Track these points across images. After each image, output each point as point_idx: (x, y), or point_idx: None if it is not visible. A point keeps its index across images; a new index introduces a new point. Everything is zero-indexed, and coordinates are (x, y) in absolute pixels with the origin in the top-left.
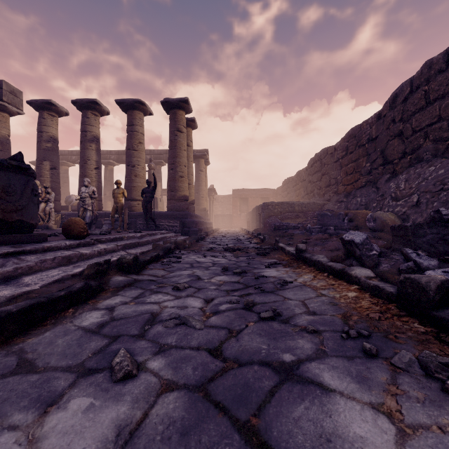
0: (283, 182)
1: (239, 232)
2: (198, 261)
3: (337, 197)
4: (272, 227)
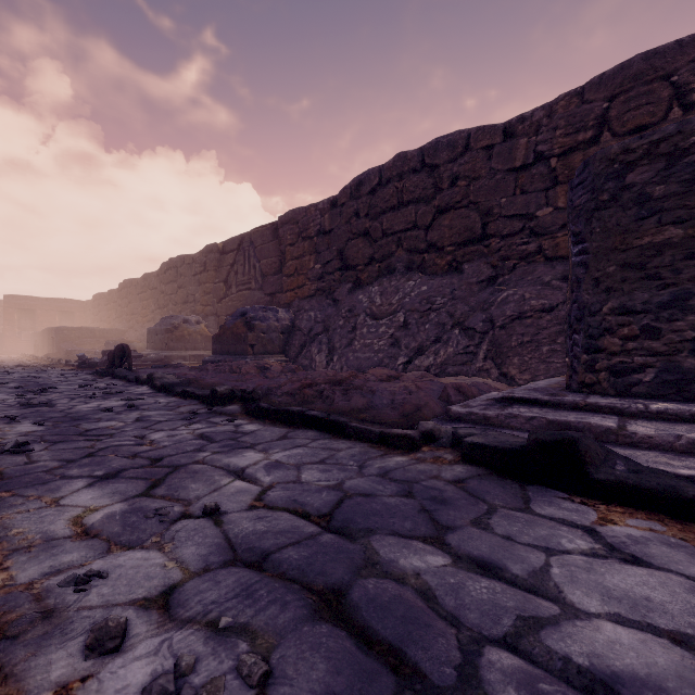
0: (95, 296)
1: (22, 359)
2: (3, 369)
3: (137, 326)
4: (65, 352)
